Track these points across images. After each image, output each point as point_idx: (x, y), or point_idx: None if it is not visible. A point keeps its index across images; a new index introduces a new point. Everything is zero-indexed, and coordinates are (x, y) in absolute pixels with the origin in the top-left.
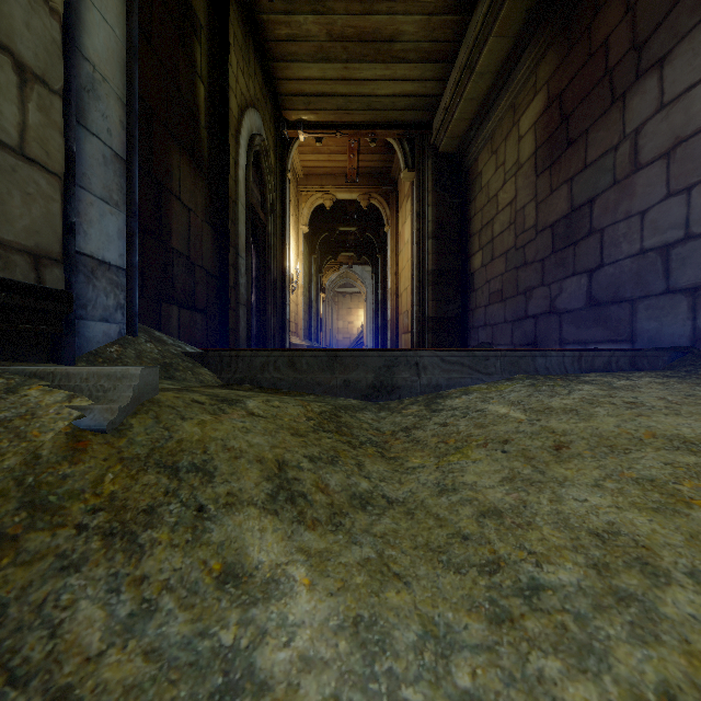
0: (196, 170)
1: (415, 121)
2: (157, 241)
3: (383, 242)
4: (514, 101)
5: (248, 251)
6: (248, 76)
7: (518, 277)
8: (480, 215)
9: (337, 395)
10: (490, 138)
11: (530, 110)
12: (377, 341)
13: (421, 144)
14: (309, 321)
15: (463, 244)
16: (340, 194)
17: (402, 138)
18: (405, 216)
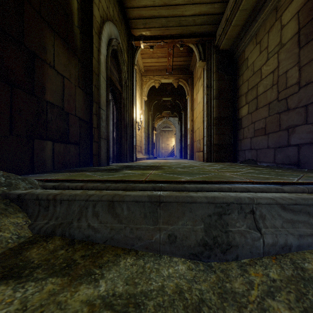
0: (70, 52)
1: (206, 32)
2: (29, 94)
3: (185, 105)
4: (276, 4)
5: (107, 106)
6: (108, 2)
7: (280, 119)
8: (246, 83)
9: (161, 252)
10: (254, 35)
11: (293, 4)
12: (181, 154)
13: (209, 45)
14: (148, 145)
15: (234, 102)
16: (163, 80)
17: (198, 43)
18: (198, 89)
